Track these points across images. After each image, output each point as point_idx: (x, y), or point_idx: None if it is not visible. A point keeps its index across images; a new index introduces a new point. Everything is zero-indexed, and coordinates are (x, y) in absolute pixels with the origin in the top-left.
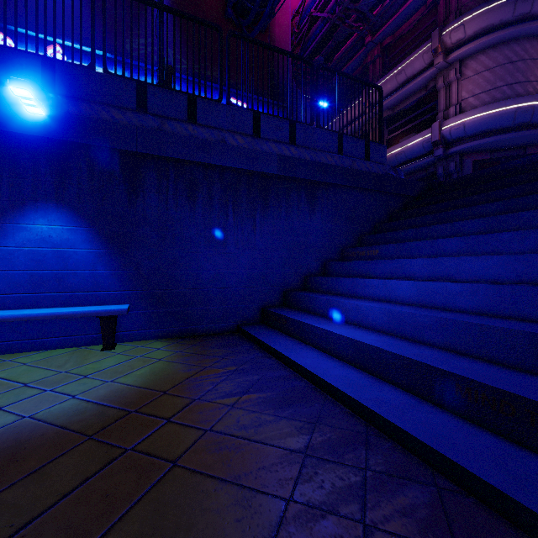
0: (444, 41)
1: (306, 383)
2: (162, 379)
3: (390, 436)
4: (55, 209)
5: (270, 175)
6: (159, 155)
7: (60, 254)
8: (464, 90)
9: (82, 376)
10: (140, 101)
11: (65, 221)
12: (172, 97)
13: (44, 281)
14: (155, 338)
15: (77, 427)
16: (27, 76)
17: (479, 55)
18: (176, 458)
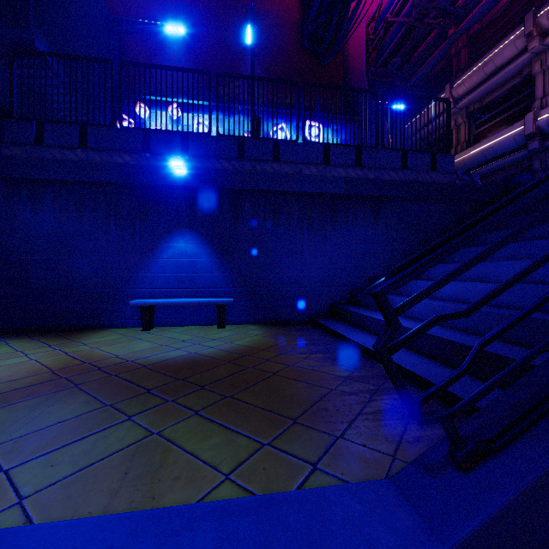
0: (540, 23)
1: (357, 352)
2: (260, 344)
3: (404, 377)
4: (189, 233)
5: (338, 195)
6: (253, 189)
7: (192, 262)
8: None
9: (212, 339)
10: (240, 151)
11: (195, 240)
12: (262, 144)
13: (182, 280)
14: (250, 323)
15: (220, 358)
16: (173, 147)
17: None
18: (275, 372)
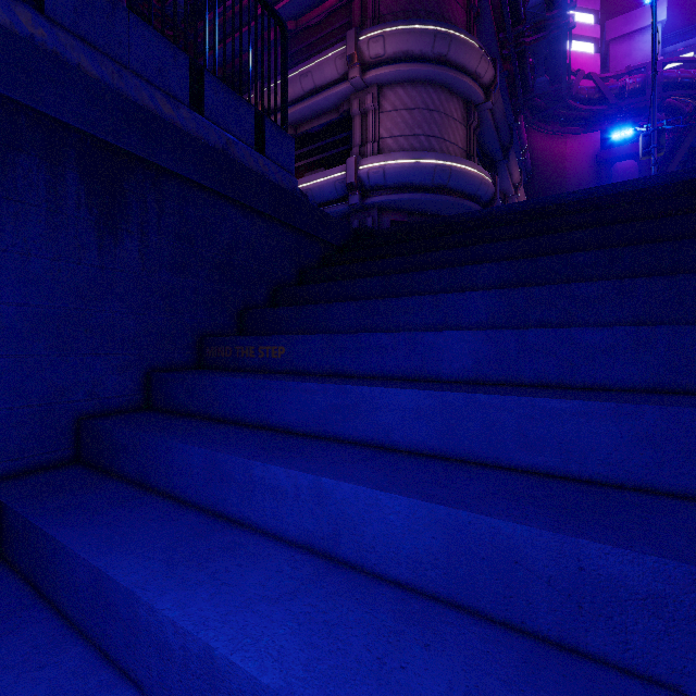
0: (361, 50)
1: None
2: None
3: None
4: None
5: None
6: None
7: None
8: (382, 126)
9: None
10: None
11: None
12: None
13: None
14: None
15: None
16: None
17: (398, 87)
18: None
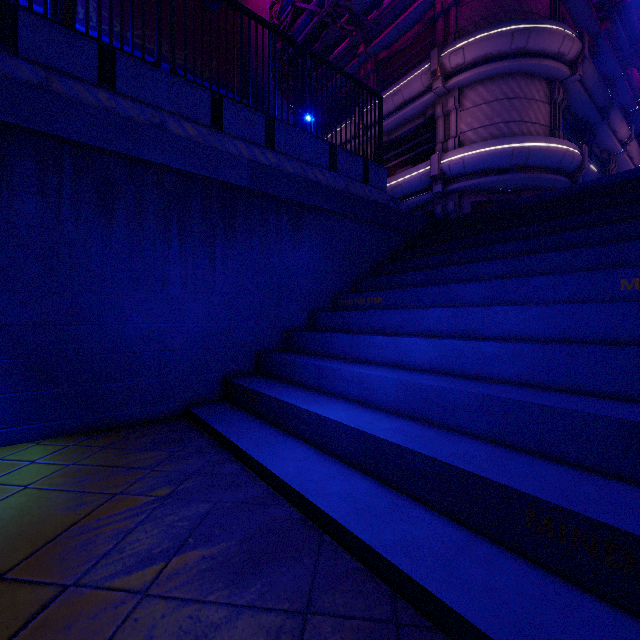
0: (443, 64)
1: (288, 511)
2: (11, 538)
3: (437, 624)
4: None
5: (237, 187)
6: (42, 130)
7: None
8: (463, 122)
9: None
10: (4, 33)
11: None
12: (70, 39)
13: None
14: (35, 439)
15: None
16: None
17: (478, 85)
18: None
